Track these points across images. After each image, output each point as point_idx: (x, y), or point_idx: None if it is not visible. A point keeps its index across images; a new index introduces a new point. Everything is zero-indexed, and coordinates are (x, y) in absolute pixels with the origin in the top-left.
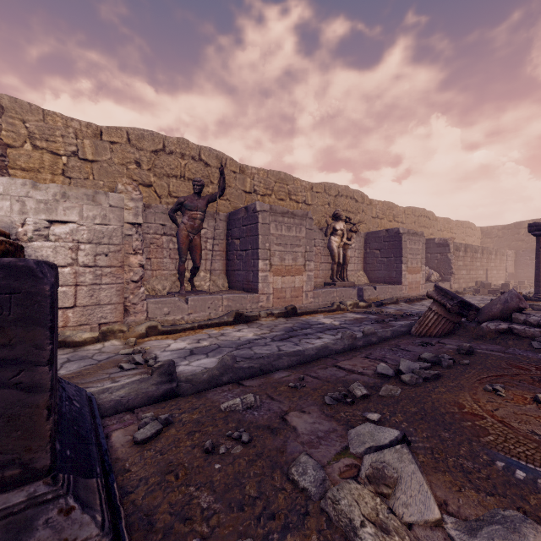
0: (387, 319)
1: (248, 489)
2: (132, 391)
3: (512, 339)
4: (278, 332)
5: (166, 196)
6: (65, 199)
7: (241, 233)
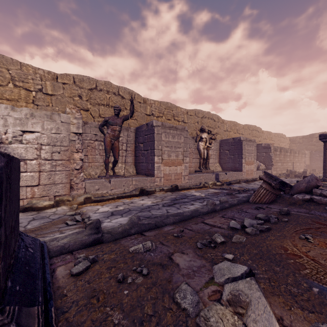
0: (234, 192)
1: (146, 309)
2: (72, 240)
3: (313, 205)
4: (167, 201)
5: (98, 117)
6: (32, 117)
7: (144, 140)
